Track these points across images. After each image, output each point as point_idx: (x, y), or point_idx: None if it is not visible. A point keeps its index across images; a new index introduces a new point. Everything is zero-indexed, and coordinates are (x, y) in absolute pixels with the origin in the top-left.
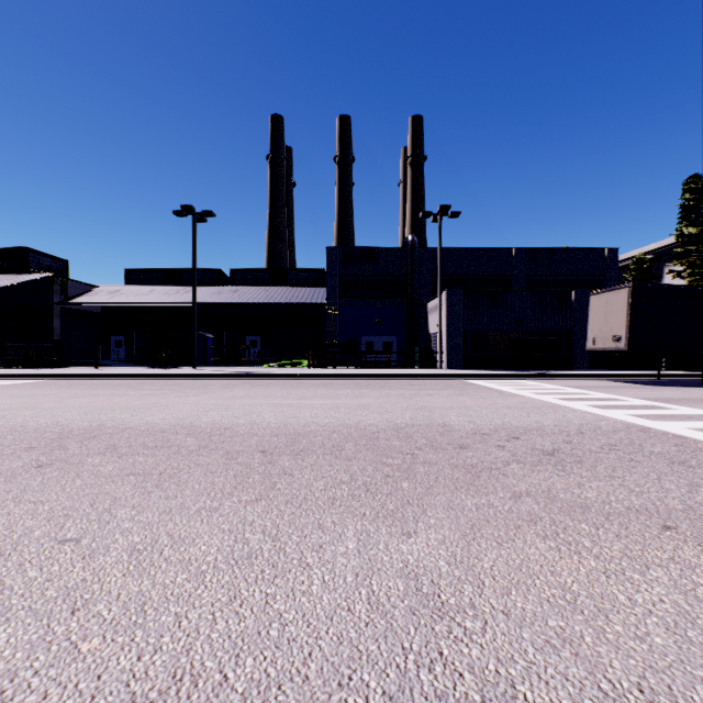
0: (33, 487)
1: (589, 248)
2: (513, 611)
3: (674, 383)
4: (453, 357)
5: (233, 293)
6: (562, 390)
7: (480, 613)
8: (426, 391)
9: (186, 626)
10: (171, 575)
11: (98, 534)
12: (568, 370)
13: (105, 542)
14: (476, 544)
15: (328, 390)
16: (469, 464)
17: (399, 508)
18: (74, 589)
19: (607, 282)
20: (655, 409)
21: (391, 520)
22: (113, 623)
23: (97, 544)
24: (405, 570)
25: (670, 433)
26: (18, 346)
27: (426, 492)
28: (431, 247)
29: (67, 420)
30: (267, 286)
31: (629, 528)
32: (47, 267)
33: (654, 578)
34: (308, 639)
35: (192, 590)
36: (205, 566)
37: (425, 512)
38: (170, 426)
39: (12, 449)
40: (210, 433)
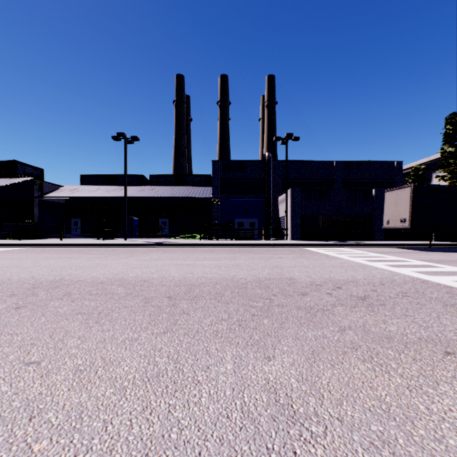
0: (12, 323)
1: (384, 161)
2: (345, 418)
3: (441, 250)
4: (295, 232)
5: (151, 191)
6: (368, 254)
7: (322, 420)
8: (278, 255)
9: (110, 430)
10: (102, 389)
11: (53, 358)
12: (370, 241)
13: (58, 364)
14: (316, 365)
15: (213, 254)
16: (308, 306)
17: (262, 338)
18: (32, 400)
19: (396, 183)
20: (430, 267)
21: (256, 347)
22: (58, 428)
23: (52, 365)
24: (267, 386)
25: (442, 284)
26: (10, 225)
27: (280, 327)
28: (280, 160)
29: (39, 275)
30: (173, 186)
31: (422, 354)
32: (30, 173)
33: (443, 392)
34: (198, 441)
35: (116, 401)
36: (127, 382)
37: (280, 341)
38: (108, 279)
39: (0, 296)
40: (134, 284)
